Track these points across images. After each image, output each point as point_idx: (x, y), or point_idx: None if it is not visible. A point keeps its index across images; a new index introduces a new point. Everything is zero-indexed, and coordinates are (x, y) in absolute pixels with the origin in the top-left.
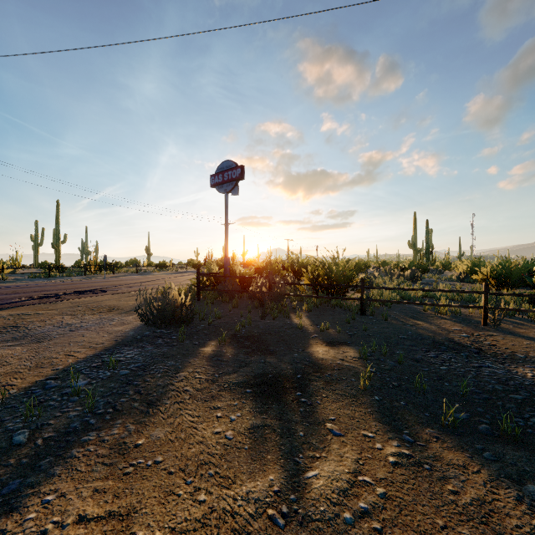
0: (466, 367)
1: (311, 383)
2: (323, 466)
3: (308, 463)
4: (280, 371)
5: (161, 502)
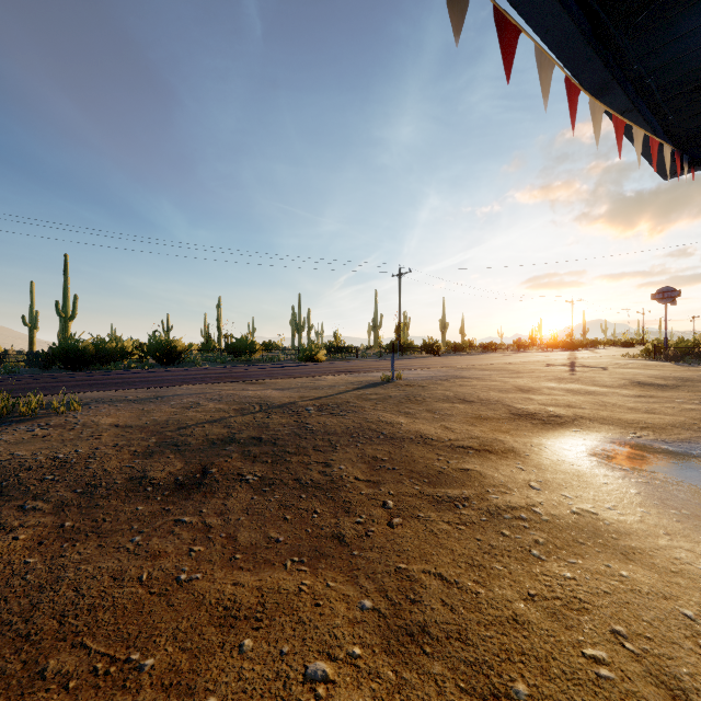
0: None
1: None
2: None
3: None
4: None
5: None
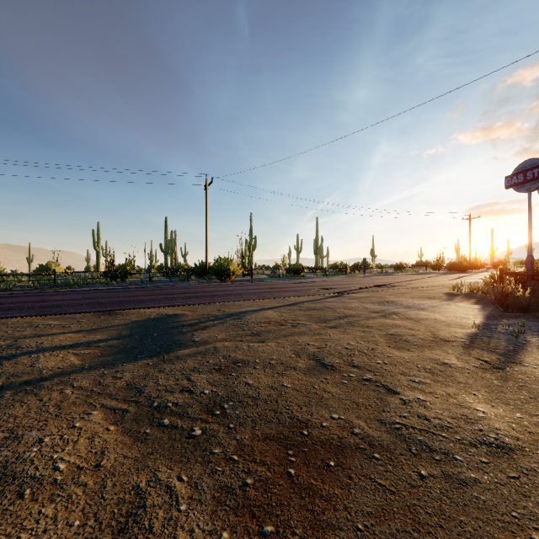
0: None
1: None
2: None
3: None
4: None
5: None
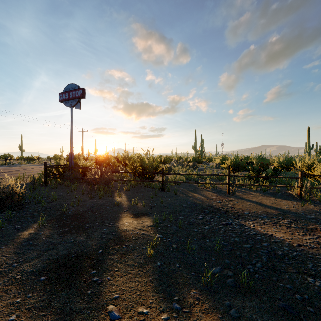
0: (219, 225)
1: (109, 257)
2: None
3: None
4: (84, 249)
5: None
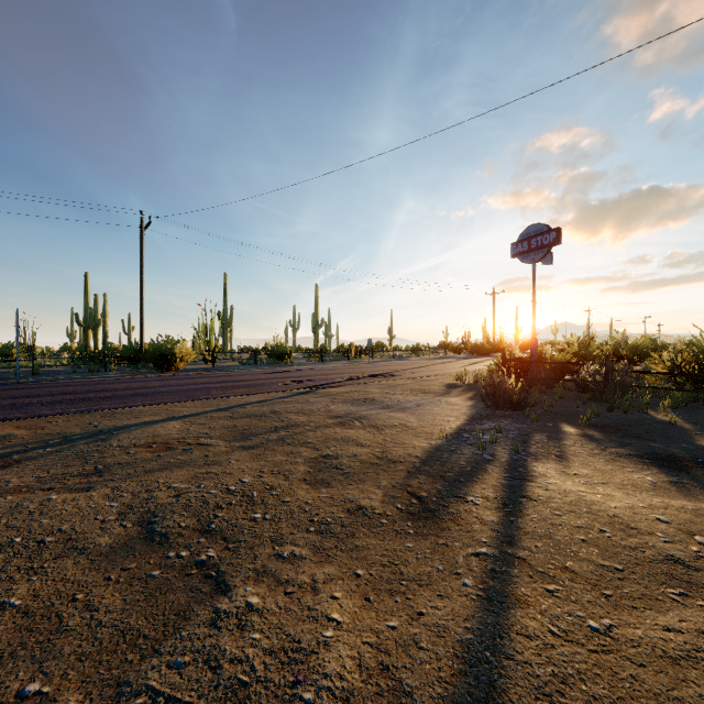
0: None
1: None
2: None
3: None
4: (673, 454)
5: (627, 496)
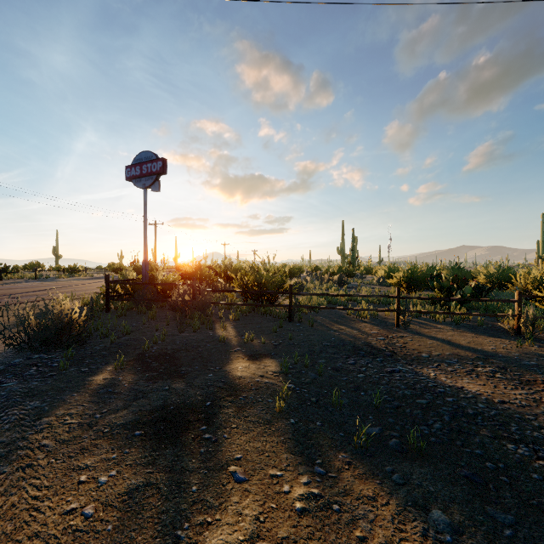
0: (381, 372)
1: (221, 411)
2: (212, 538)
3: (194, 536)
4: (186, 399)
5: None
